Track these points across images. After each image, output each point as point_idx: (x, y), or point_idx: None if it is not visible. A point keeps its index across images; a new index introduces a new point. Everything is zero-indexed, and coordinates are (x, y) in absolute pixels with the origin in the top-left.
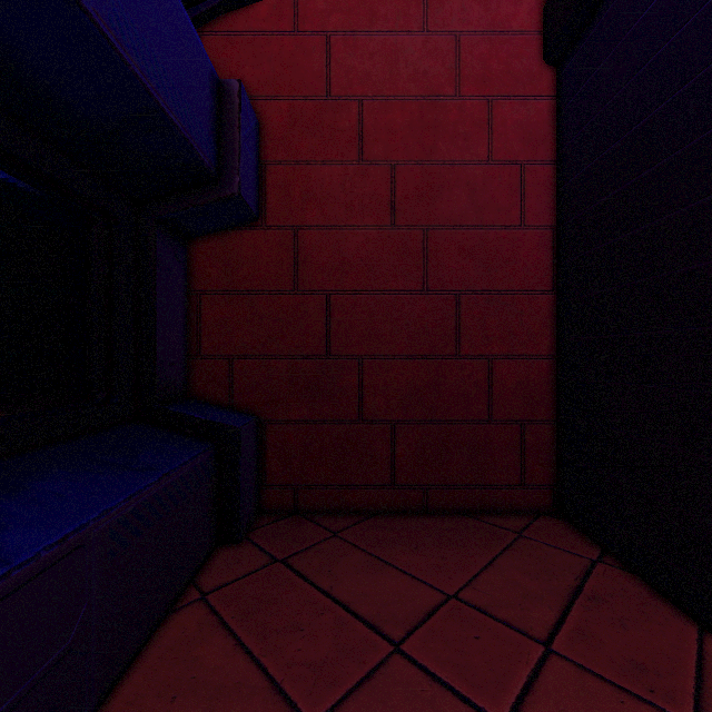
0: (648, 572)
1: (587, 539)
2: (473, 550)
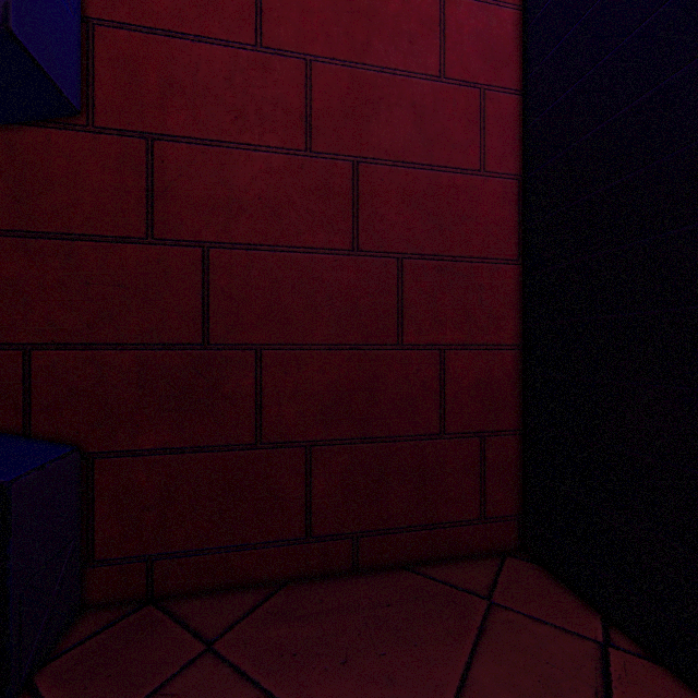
0: (692, 671)
1: (576, 596)
2: (433, 649)
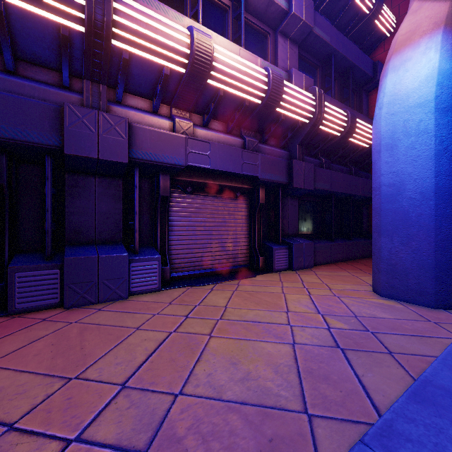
0: None
1: None
2: None
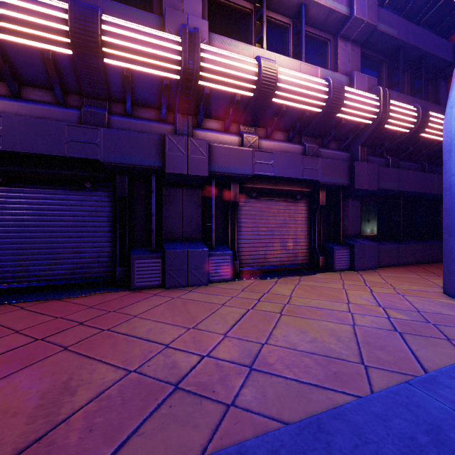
0: None
1: None
2: None
